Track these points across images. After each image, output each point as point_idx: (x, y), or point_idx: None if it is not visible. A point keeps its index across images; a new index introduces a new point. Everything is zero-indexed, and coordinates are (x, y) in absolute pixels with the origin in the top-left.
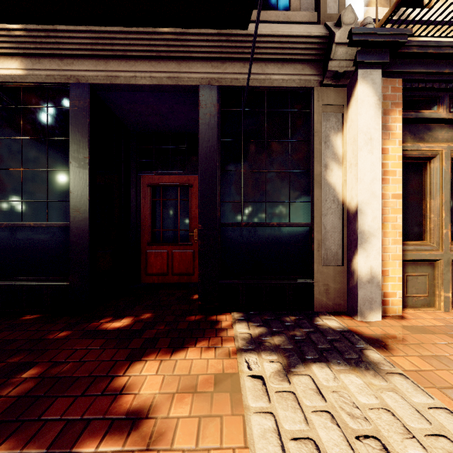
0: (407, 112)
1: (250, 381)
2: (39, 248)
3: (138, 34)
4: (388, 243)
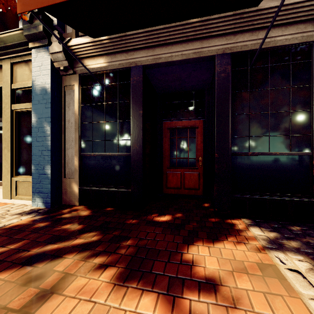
0: None
1: (290, 273)
2: (114, 168)
3: (175, 27)
4: None
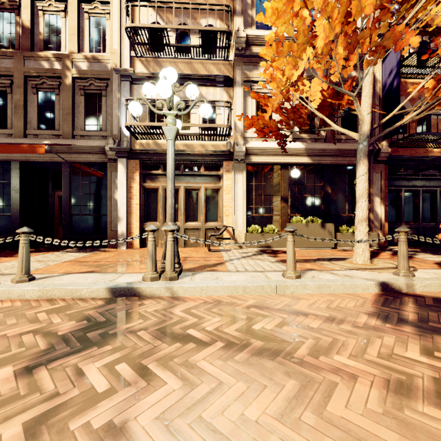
0: (146, 172)
1: (49, 254)
2: (0, 224)
3: None
4: (134, 221)
